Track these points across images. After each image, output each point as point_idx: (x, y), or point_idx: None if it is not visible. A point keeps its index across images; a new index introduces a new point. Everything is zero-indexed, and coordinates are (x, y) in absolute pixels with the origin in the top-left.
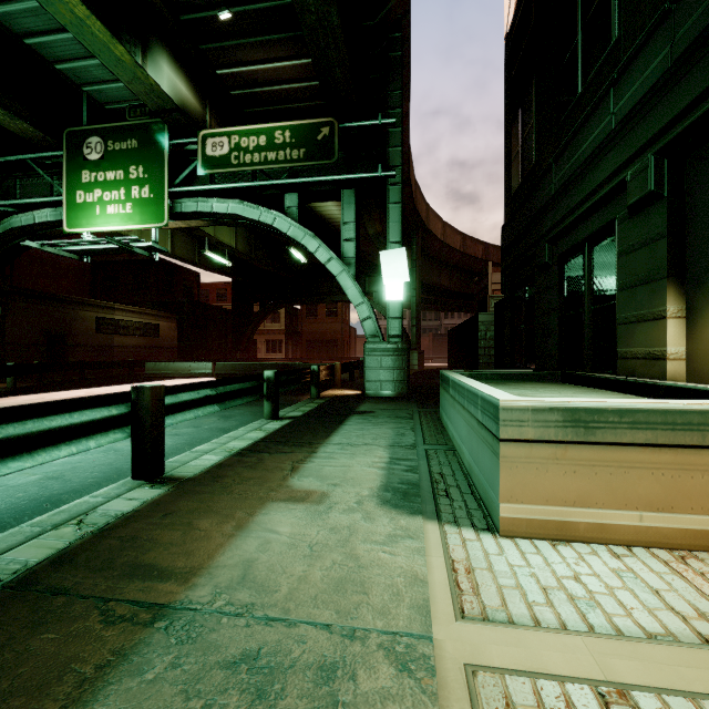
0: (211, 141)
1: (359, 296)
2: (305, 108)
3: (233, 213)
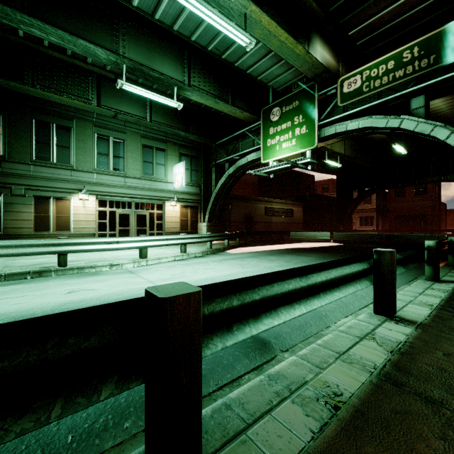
0: (346, 82)
1: None
2: (422, 24)
3: (363, 127)
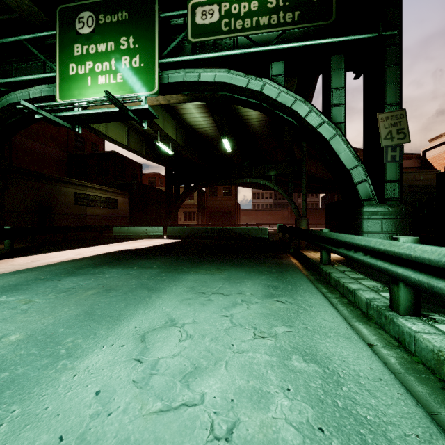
0: (200, 9)
1: (352, 159)
2: None
3: (220, 81)
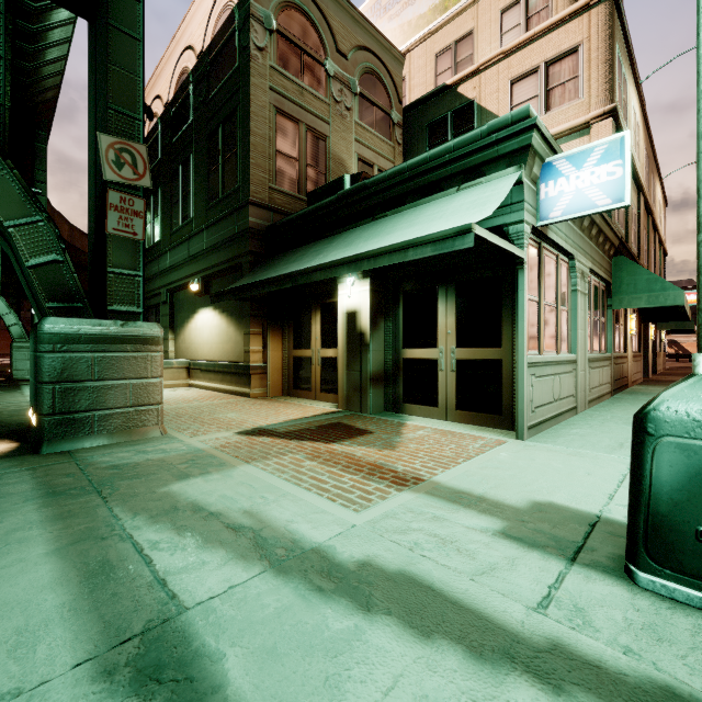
0: None
1: (6, 308)
2: None
3: None
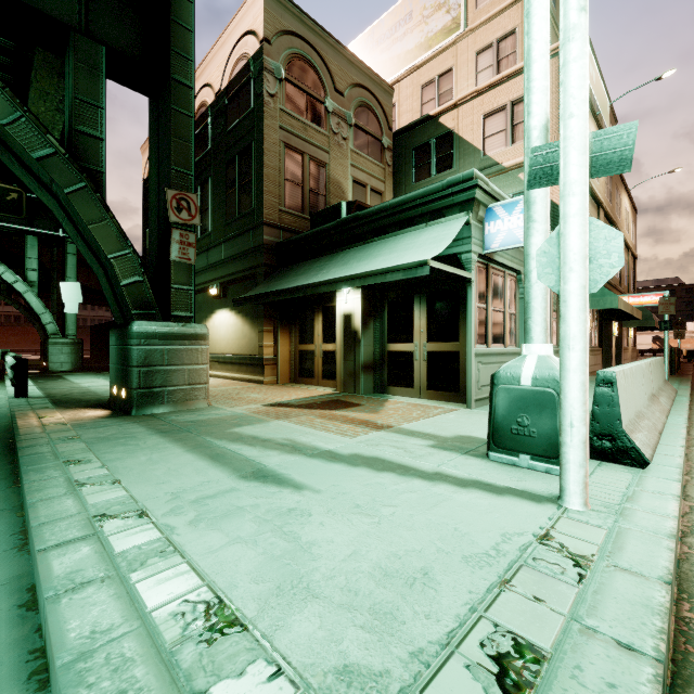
0: None
1: (43, 308)
2: None
3: None
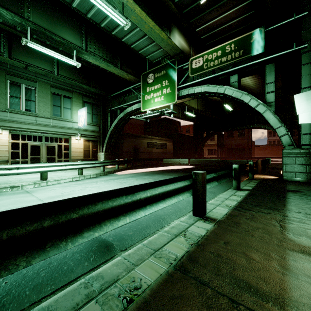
0: (194, 61)
1: (278, 123)
2: (238, 31)
3: (204, 91)
